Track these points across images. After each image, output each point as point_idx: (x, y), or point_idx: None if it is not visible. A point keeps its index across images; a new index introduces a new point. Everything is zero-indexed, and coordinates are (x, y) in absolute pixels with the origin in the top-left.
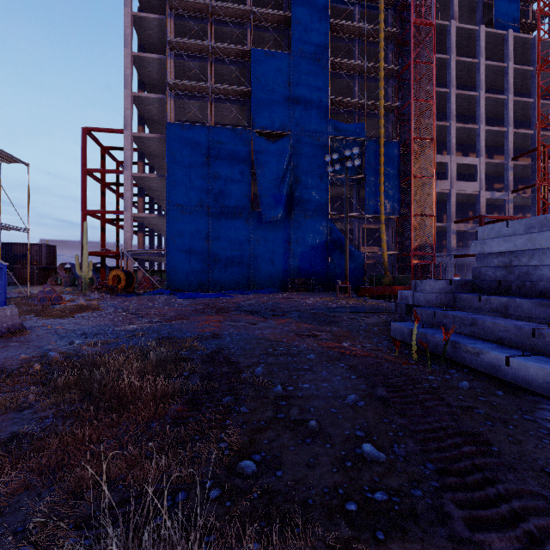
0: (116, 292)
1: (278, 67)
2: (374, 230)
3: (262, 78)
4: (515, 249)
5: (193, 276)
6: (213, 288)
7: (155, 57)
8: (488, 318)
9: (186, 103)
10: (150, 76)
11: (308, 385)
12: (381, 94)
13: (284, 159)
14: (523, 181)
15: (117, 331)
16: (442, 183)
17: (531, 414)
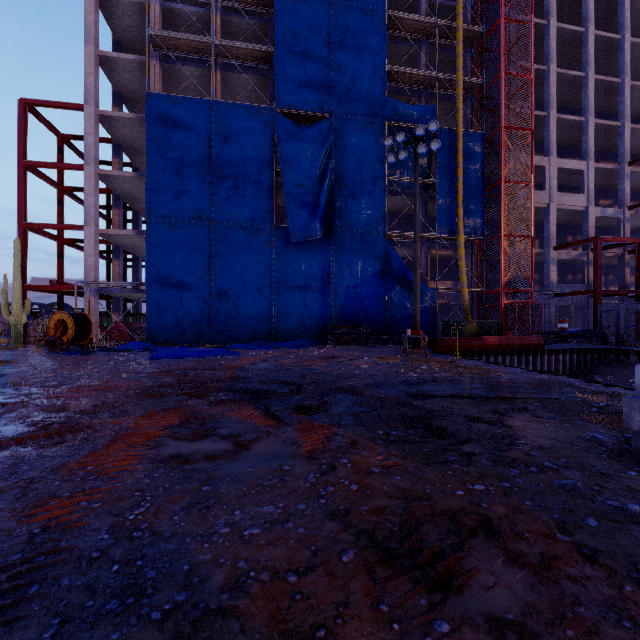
0: (58, 347)
1: (312, 19)
2: (444, 259)
3: (290, 34)
4: None
5: (187, 321)
6: (217, 339)
7: None
8: None
9: (180, 71)
10: (130, 35)
11: None
12: (458, 65)
13: (322, 152)
14: (636, 197)
15: None
16: (537, 194)
17: None
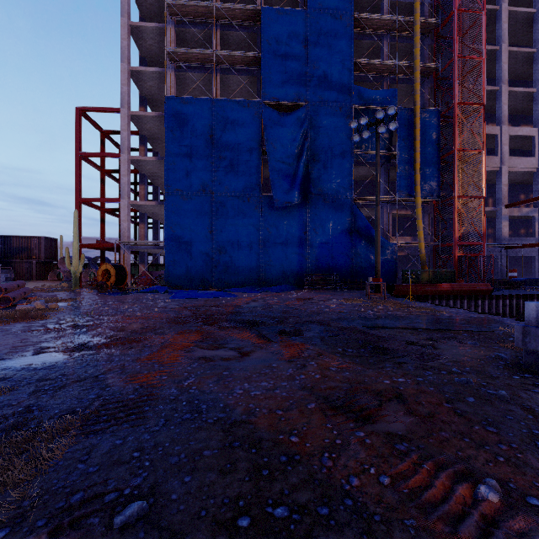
0: (105, 289)
1: (292, 27)
2: (404, 218)
3: (274, 41)
4: None
5: (195, 271)
6: (217, 284)
7: (155, 26)
8: None
9: (189, 77)
10: (152, 51)
11: None
12: (416, 53)
13: (300, 134)
14: None
15: None
16: (490, 159)
17: None
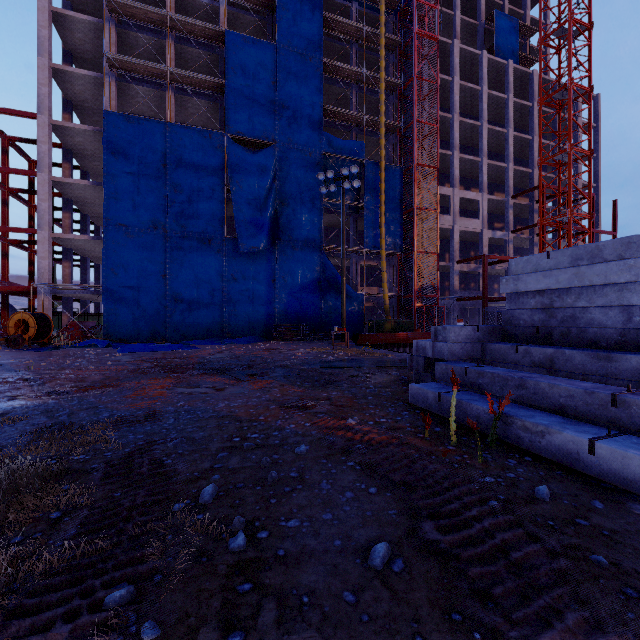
0: (20, 345)
1: (259, 59)
2: (373, 268)
3: (239, 70)
4: (558, 287)
5: (144, 321)
6: (172, 337)
7: (88, 19)
8: (540, 377)
9: (135, 89)
10: (81, 47)
11: (298, 521)
12: (381, 110)
13: (268, 175)
14: (521, 222)
15: None
16: (445, 218)
17: None
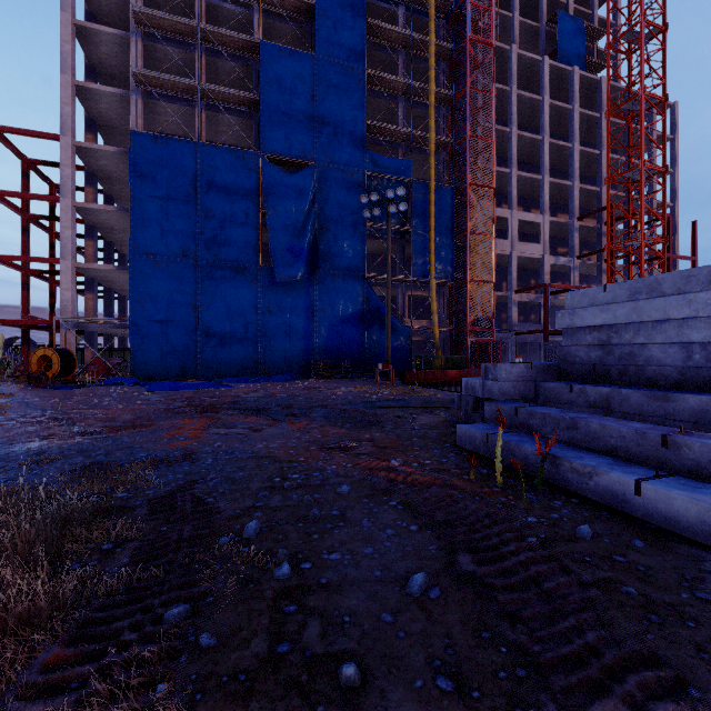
0: (43, 382)
1: (297, 71)
2: (422, 299)
3: (275, 84)
4: (615, 322)
5: (173, 357)
6: (203, 374)
7: (113, 32)
8: (592, 418)
9: (163, 107)
10: (106, 61)
11: (340, 554)
12: (431, 125)
13: (306, 198)
14: (588, 246)
15: (9, 454)
16: (502, 243)
17: (704, 587)
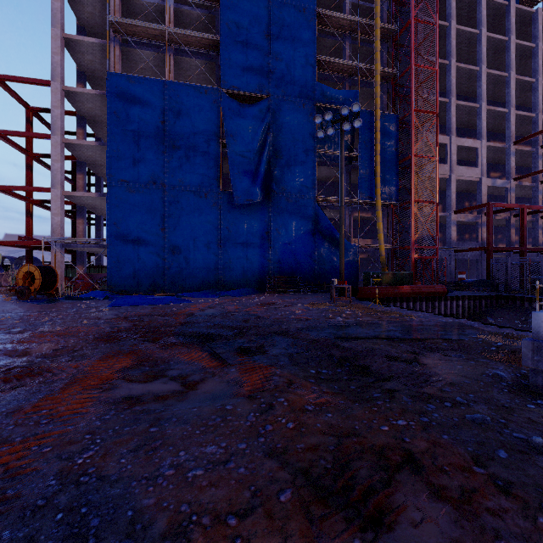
0: (26, 296)
1: (253, 13)
2: (364, 221)
3: (234, 25)
4: None
5: (144, 273)
6: (170, 288)
7: None
8: None
9: (138, 54)
10: (92, 21)
11: None
12: (377, 57)
13: (262, 127)
14: (519, 171)
15: None
16: (441, 167)
17: None
